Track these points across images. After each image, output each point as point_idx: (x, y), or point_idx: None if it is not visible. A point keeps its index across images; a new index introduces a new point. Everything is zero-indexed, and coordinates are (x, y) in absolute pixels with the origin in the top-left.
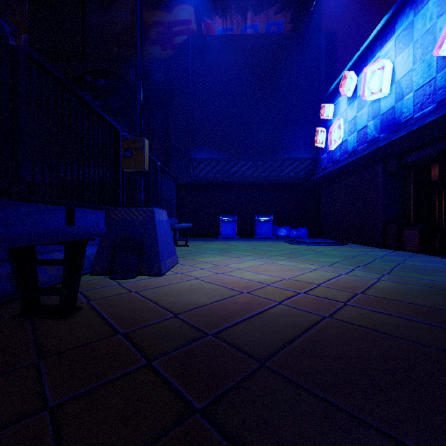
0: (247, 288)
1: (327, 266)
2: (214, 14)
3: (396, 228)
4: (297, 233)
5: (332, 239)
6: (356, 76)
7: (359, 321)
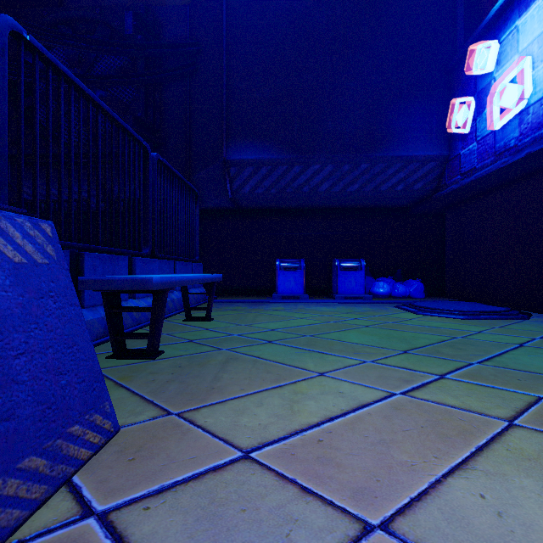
0: None
1: None
2: None
3: None
4: (405, 288)
5: (475, 300)
6: None
7: None
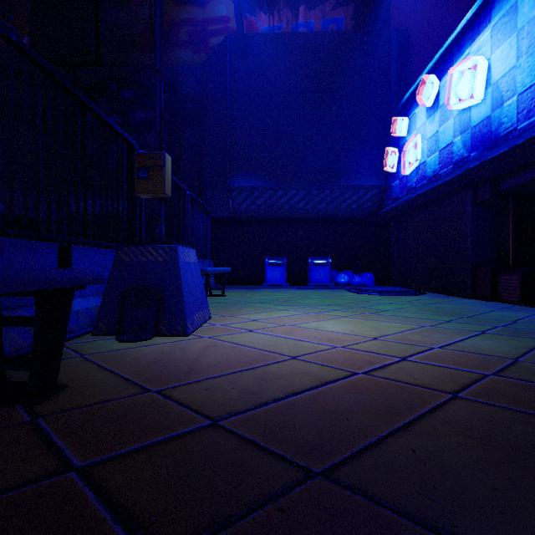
0: (302, 354)
1: (407, 323)
2: (259, 10)
3: (490, 273)
4: (361, 279)
5: (405, 287)
6: (438, 80)
7: (473, 410)
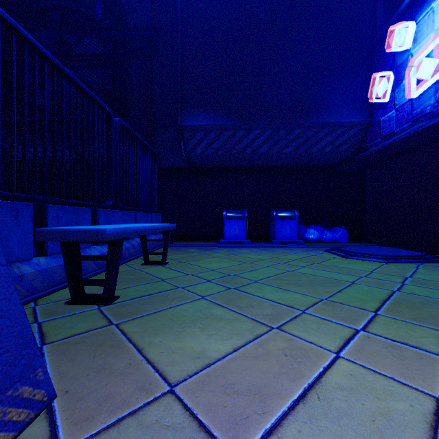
0: None
1: None
2: None
3: None
4: (332, 235)
5: (392, 245)
6: None
7: None
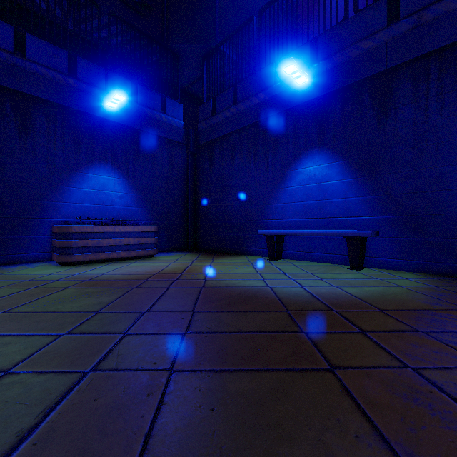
0: None
1: None
2: None
3: None
4: None
5: None
6: None
7: None
